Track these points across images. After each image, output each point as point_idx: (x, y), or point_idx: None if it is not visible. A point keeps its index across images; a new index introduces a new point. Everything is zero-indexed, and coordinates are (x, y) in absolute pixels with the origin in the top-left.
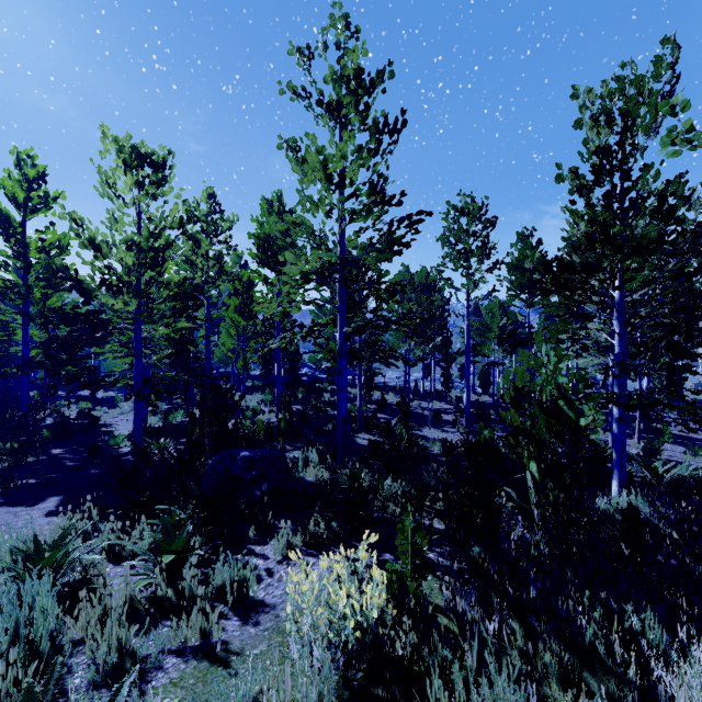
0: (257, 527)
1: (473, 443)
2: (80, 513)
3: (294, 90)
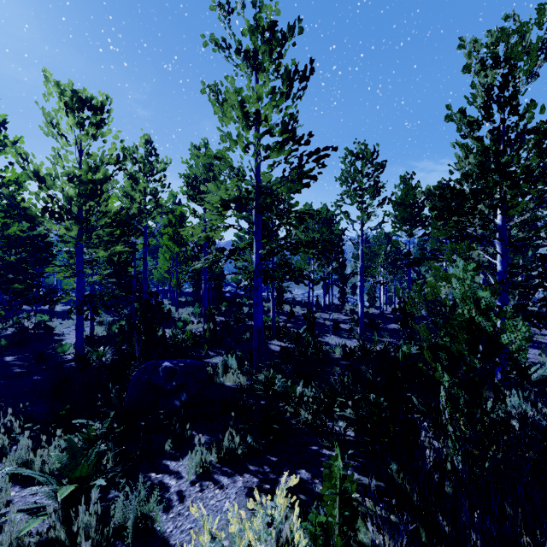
0: (173, 439)
1: (368, 349)
2: (1, 427)
3: (216, 41)
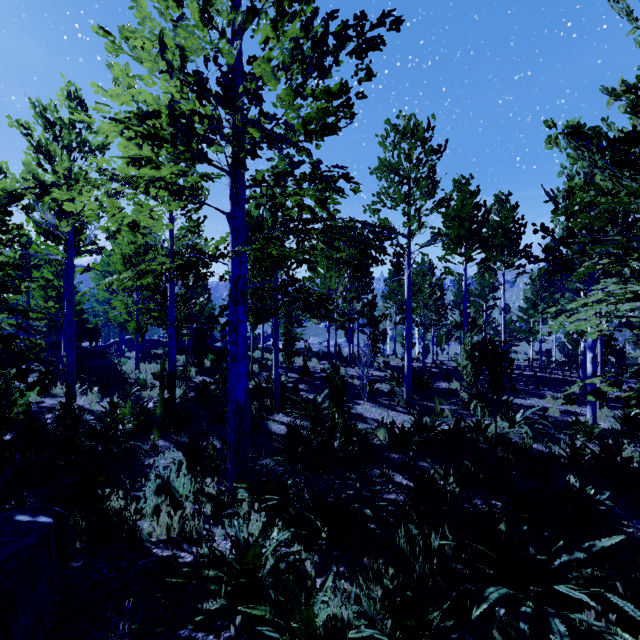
0: None
1: (429, 427)
2: None
3: None
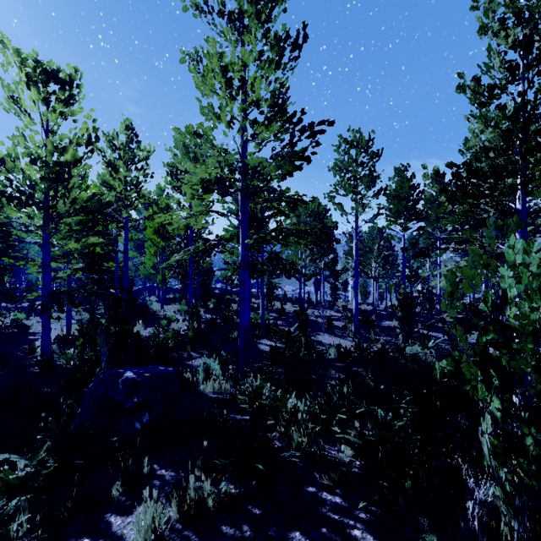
0: (125, 480)
1: (364, 349)
2: None
3: (196, 4)
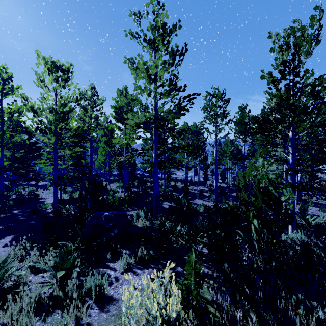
0: (111, 252)
1: (219, 207)
2: (20, 246)
3: (132, 34)
